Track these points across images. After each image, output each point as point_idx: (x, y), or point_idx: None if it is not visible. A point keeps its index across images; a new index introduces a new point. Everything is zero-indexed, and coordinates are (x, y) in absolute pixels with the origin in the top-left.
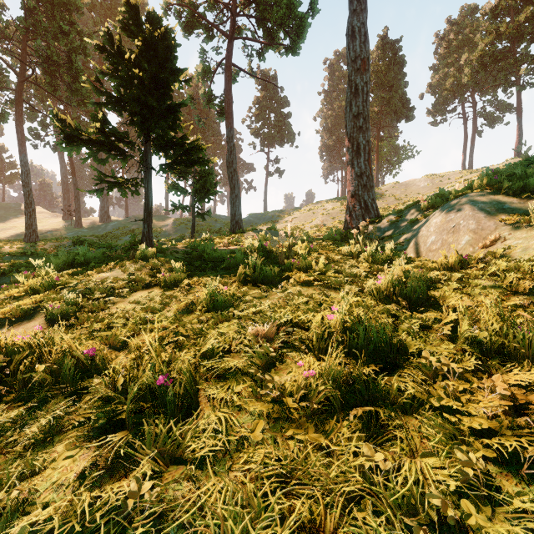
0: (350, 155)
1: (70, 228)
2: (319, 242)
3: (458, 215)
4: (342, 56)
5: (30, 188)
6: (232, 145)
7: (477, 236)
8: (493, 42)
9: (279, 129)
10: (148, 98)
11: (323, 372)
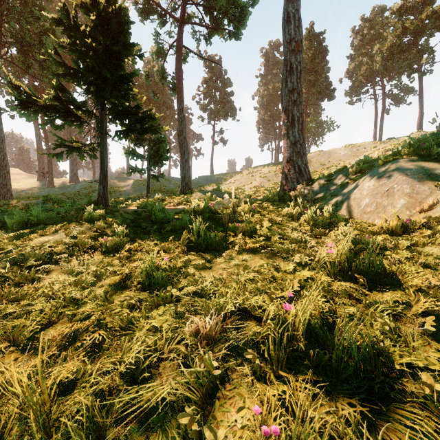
0: (285, 125)
1: (43, 187)
2: (259, 202)
3: (391, 180)
4: (275, 46)
5: (5, 153)
6: (182, 116)
7: (413, 200)
8: (400, 36)
9: (223, 105)
10: (101, 69)
11: (294, 432)
